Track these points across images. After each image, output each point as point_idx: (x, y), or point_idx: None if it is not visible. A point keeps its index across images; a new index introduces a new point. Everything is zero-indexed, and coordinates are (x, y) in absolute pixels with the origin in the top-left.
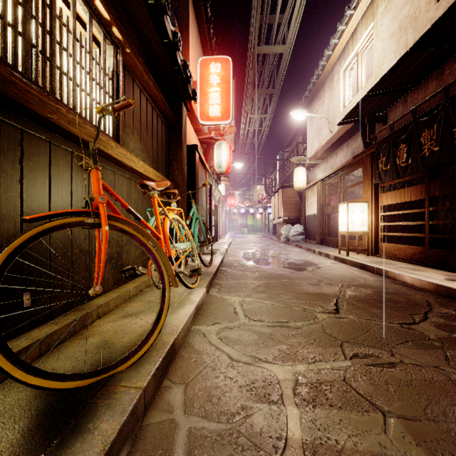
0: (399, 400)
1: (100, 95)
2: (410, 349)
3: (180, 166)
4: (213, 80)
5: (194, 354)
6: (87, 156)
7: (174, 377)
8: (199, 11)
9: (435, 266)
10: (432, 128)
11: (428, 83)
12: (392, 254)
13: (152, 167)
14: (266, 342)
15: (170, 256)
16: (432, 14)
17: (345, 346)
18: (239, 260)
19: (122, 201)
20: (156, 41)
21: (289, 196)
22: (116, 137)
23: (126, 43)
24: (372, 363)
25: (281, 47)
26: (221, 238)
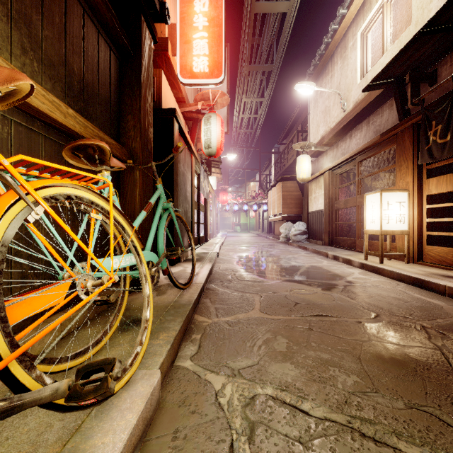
0: None
1: None
2: None
3: (138, 122)
4: (198, 21)
5: None
6: None
7: None
8: None
9: None
10: None
11: None
12: (450, 262)
13: (63, 102)
14: None
15: None
16: None
17: None
18: (233, 269)
19: None
20: None
21: (289, 190)
22: None
23: None
24: None
25: (284, 4)
26: (213, 237)
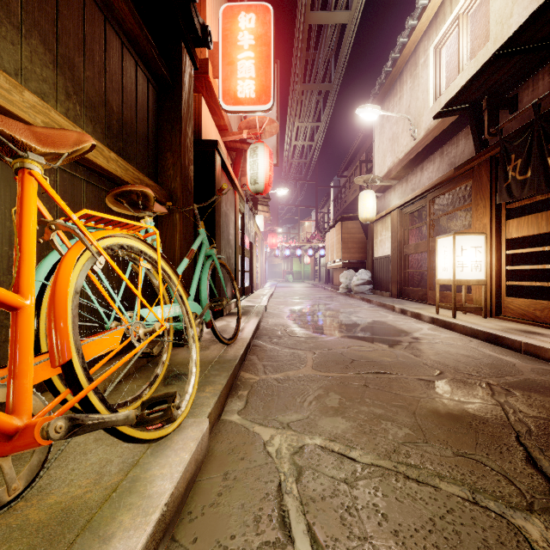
0: None
1: None
2: None
3: (178, 159)
4: (243, 40)
5: None
6: None
7: None
8: None
9: None
10: None
11: None
12: (531, 316)
13: (103, 144)
14: None
15: (67, 365)
16: None
17: None
18: (284, 324)
19: None
20: None
21: (351, 231)
22: None
23: None
24: None
25: (343, 14)
26: (260, 288)
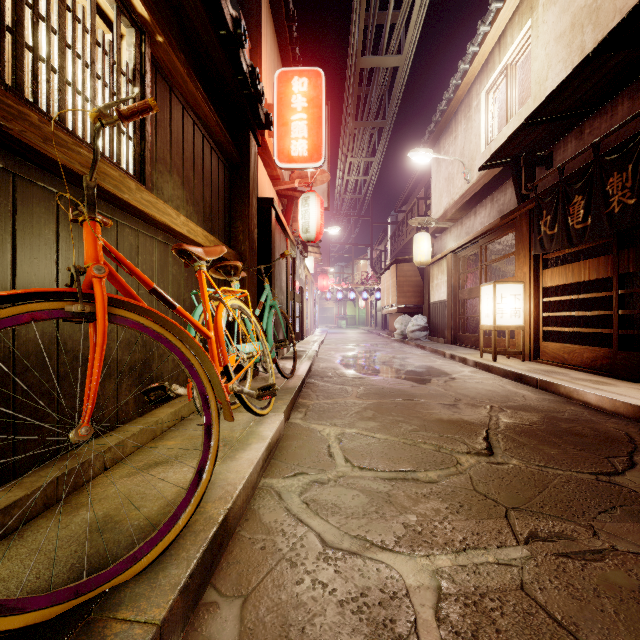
0: (629, 634)
1: None
2: (621, 523)
3: (247, 227)
4: (297, 102)
5: (262, 534)
6: (81, 200)
7: (225, 583)
8: (276, 2)
9: (629, 378)
10: (625, 171)
11: (616, 105)
12: (561, 359)
13: (202, 228)
14: (382, 509)
15: (226, 366)
16: (623, 1)
17: (513, 517)
18: (334, 367)
19: (142, 275)
20: (207, 31)
21: (406, 274)
22: (140, 176)
23: (156, 25)
24: (564, 550)
25: (395, 58)
26: (309, 334)
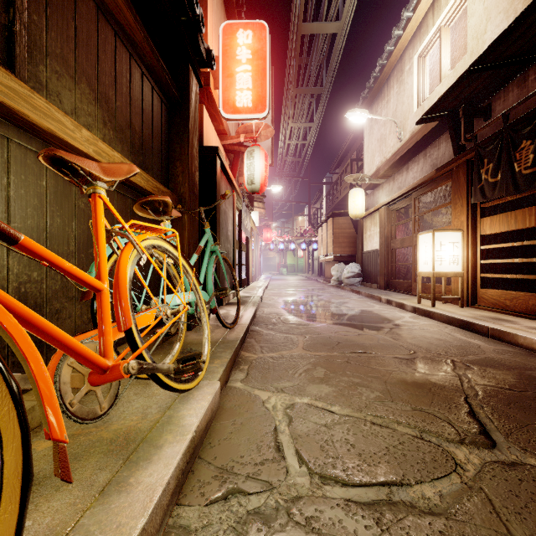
0: None
1: None
2: None
3: (186, 168)
4: (241, 54)
5: None
6: None
7: None
8: None
9: None
10: None
11: None
12: (502, 305)
13: (129, 160)
14: None
15: (129, 330)
16: None
17: None
18: (278, 313)
19: None
20: None
21: (342, 227)
22: (6, 58)
23: None
24: None
25: (334, 24)
26: (255, 280)
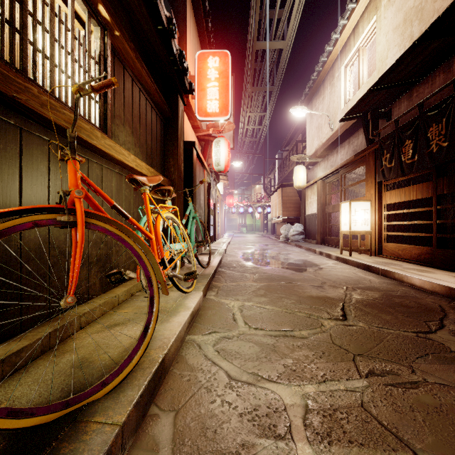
0: (431, 434)
1: (84, 79)
2: (431, 364)
3: (176, 162)
4: (211, 74)
5: (188, 371)
6: (65, 145)
7: (163, 402)
8: (196, 3)
9: (443, 267)
10: (441, 123)
11: (435, 76)
12: (397, 255)
13: (145, 163)
14: (269, 355)
15: (163, 258)
16: (439, 4)
17: (358, 360)
18: (237, 260)
19: (106, 196)
20: (149, 27)
21: (289, 195)
22: (103, 128)
23: (114, 24)
24: (391, 382)
25: (280, 42)
26: (220, 237)
